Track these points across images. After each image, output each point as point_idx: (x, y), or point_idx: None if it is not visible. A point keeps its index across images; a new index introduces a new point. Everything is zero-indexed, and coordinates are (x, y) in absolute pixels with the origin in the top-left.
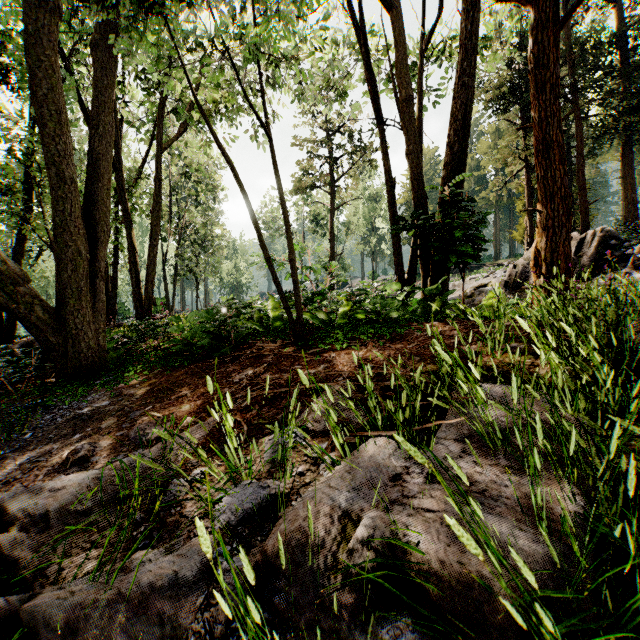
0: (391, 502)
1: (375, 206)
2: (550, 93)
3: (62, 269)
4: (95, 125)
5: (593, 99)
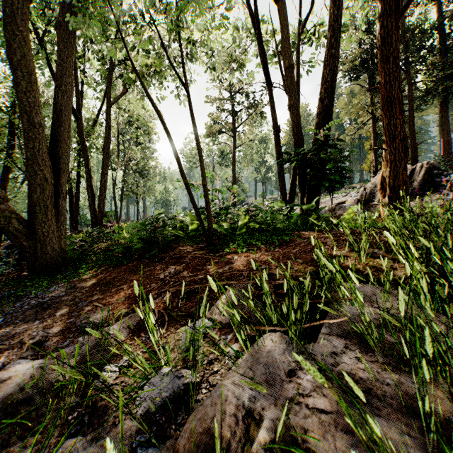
0: (288, 400)
1: (264, 146)
2: (392, 63)
3: (32, 191)
4: (58, 84)
5: (420, 69)
